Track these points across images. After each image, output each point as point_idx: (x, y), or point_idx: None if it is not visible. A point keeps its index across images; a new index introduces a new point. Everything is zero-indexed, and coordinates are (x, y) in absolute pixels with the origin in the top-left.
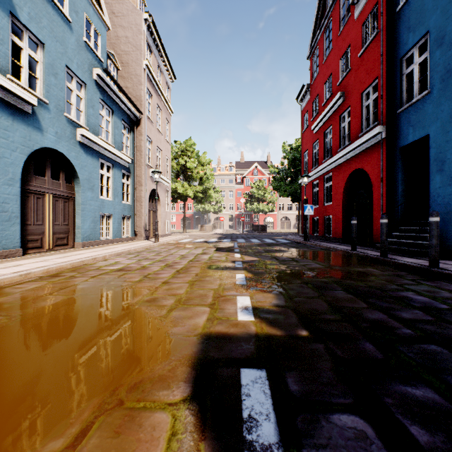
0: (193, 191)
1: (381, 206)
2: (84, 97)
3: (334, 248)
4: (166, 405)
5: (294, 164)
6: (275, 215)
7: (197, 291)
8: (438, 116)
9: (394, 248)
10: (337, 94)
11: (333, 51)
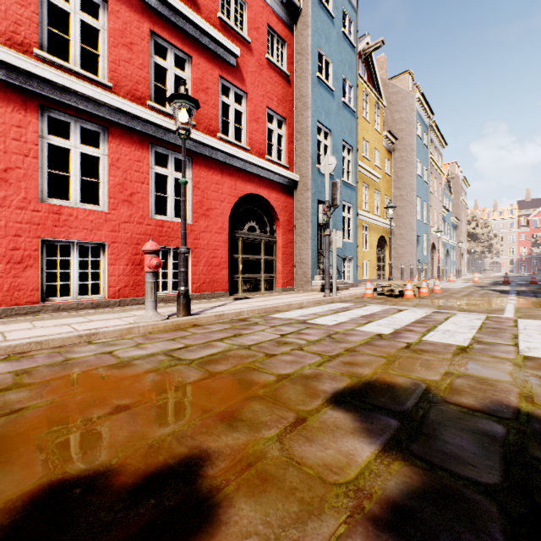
0: (479, 248)
1: None
2: (448, 229)
3: None
4: None
5: None
6: None
7: None
8: None
9: None
10: None
11: None
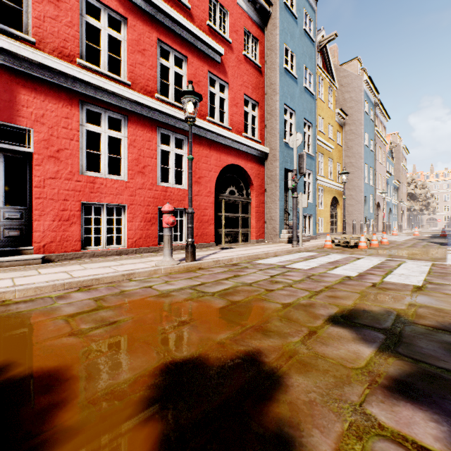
0: (418, 206)
1: None
2: (391, 190)
3: None
4: None
5: None
6: None
7: None
8: None
9: None
10: None
11: None
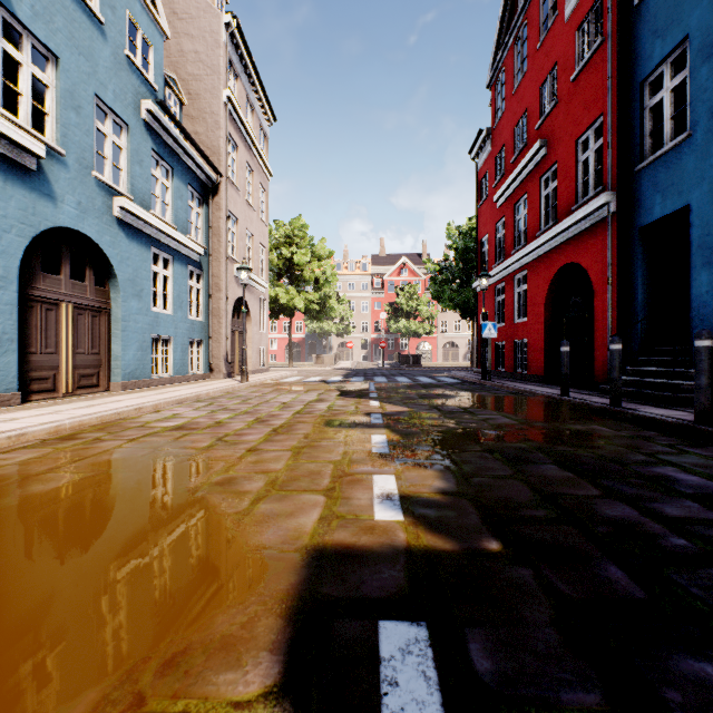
0: (305, 301)
1: (609, 323)
2: (126, 147)
3: (532, 392)
4: (229, 706)
5: (465, 258)
6: (435, 338)
7: (305, 465)
8: (704, 175)
9: (631, 391)
10: (536, 144)
11: (529, 75)
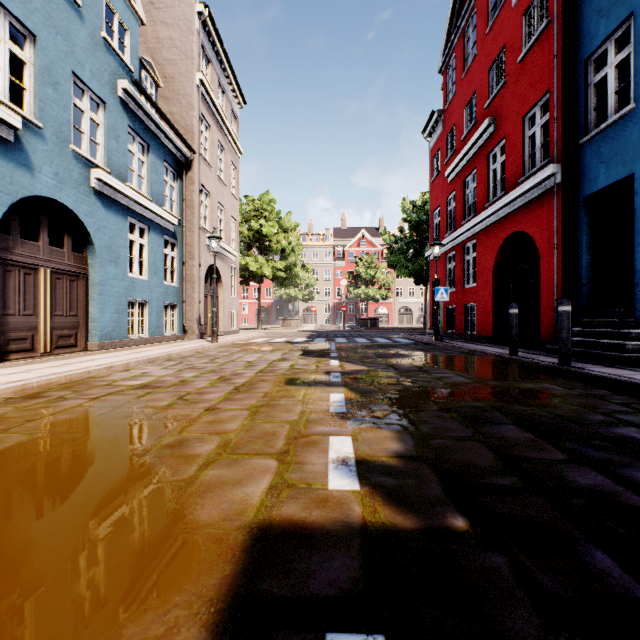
0: (272, 269)
1: (555, 287)
2: (103, 123)
3: (482, 352)
4: None
5: (418, 230)
6: (391, 303)
7: (261, 425)
8: None
9: (577, 351)
10: (485, 122)
11: (478, 59)
